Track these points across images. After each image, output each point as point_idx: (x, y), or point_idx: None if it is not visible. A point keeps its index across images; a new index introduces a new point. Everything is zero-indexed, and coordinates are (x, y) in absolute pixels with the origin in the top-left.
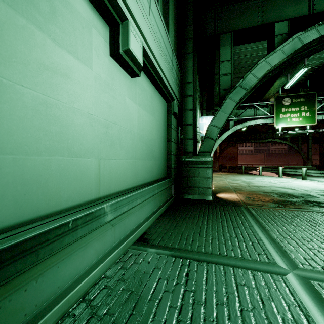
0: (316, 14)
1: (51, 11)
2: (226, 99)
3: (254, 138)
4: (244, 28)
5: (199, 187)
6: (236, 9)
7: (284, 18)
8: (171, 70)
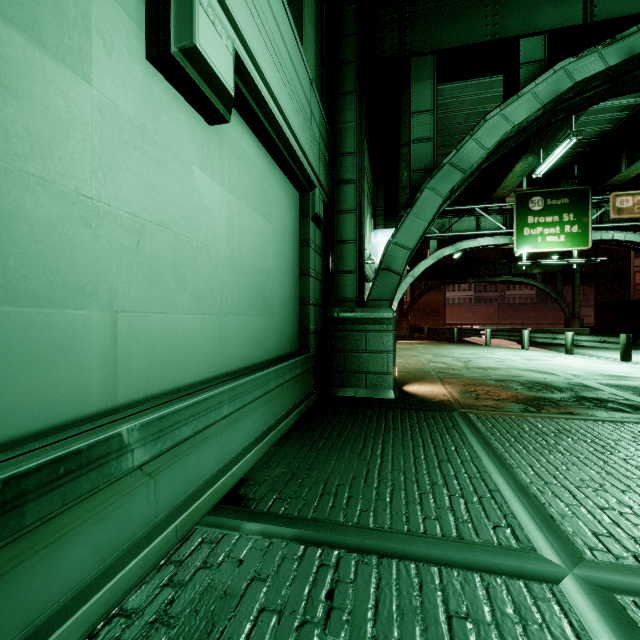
0: (599, 24)
1: None
2: (423, 191)
3: (475, 275)
4: (459, 46)
5: (368, 372)
6: (442, 8)
7: (536, 30)
8: (308, 123)
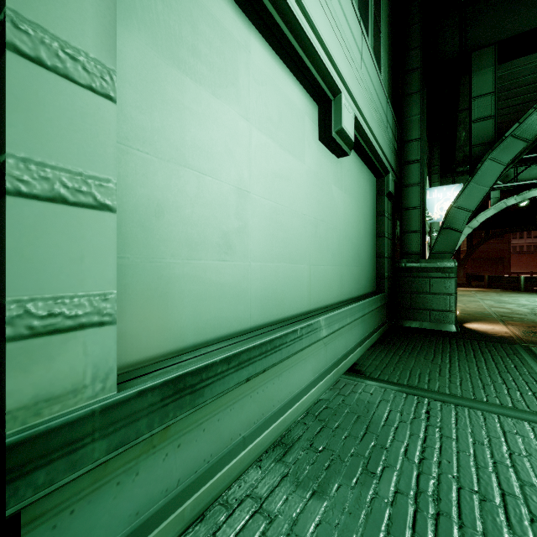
0: None
1: (279, 118)
2: (484, 162)
3: None
4: (522, 32)
5: (432, 310)
6: (504, 1)
7: None
8: (385, 130)
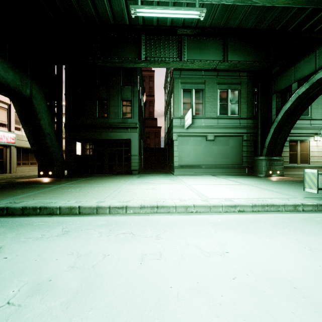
0: (310, 74)
1: (195, 143)
2: (271, 128)
3: None
4: (280, 90)
5: (259, 170)
6: (283, 76)
7: (303, 75)
8: (238, 127)
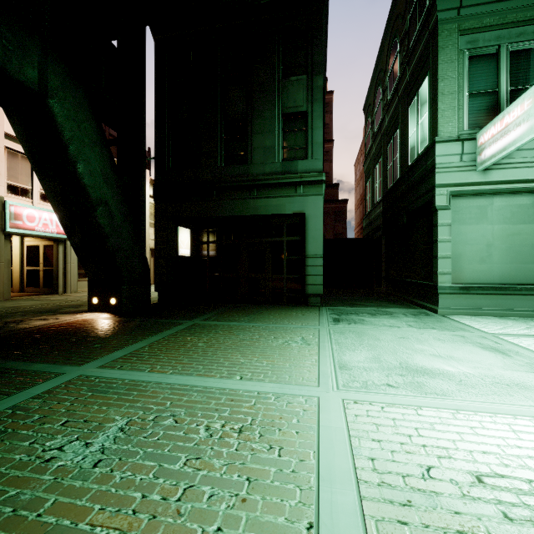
0: None
1: (511, 215)
2: None
3: None
4: None
5: None
6: None
7: None
8: None
